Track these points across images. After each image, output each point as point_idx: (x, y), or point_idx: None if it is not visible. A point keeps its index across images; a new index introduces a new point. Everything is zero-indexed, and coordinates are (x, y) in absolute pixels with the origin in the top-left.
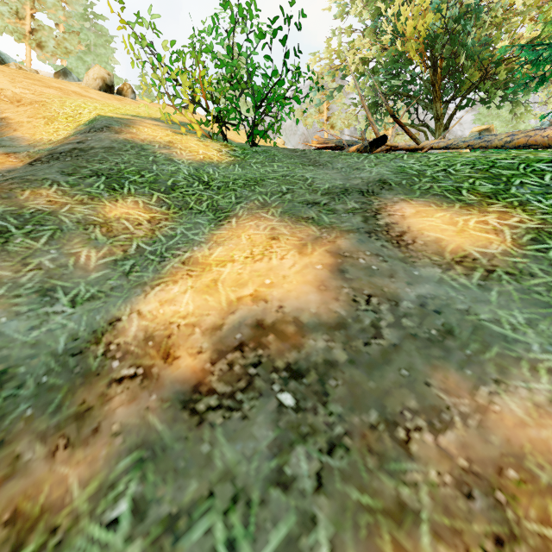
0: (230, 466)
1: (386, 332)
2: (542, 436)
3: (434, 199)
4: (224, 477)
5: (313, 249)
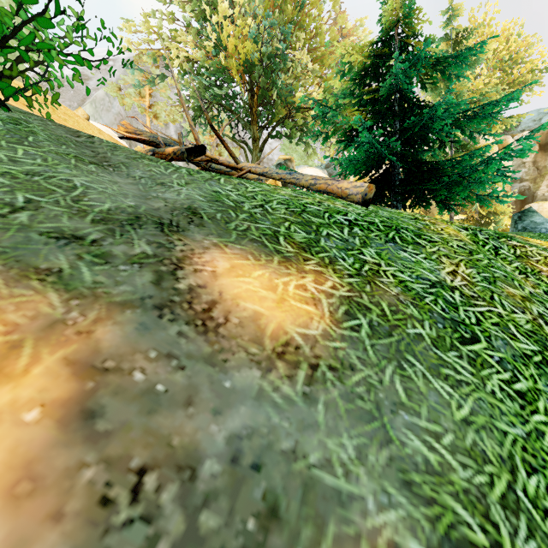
0: None
1: None
2: None
3: (252, 247)
4: None
5: (34, 358)
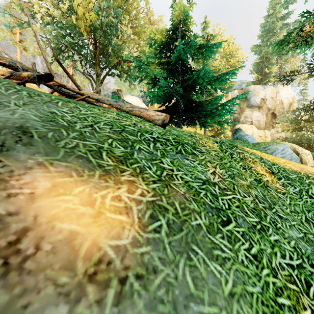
0: None
1: None
2: None
3: (77, 164)
4: None
5: None
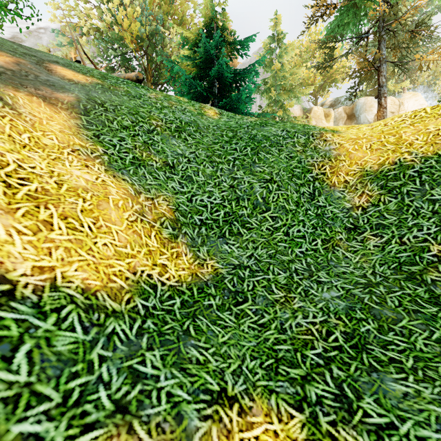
0: None
1: (30, 78)
2: (65, 98)
3: (73, 70)
4: None
5: (7, 57)
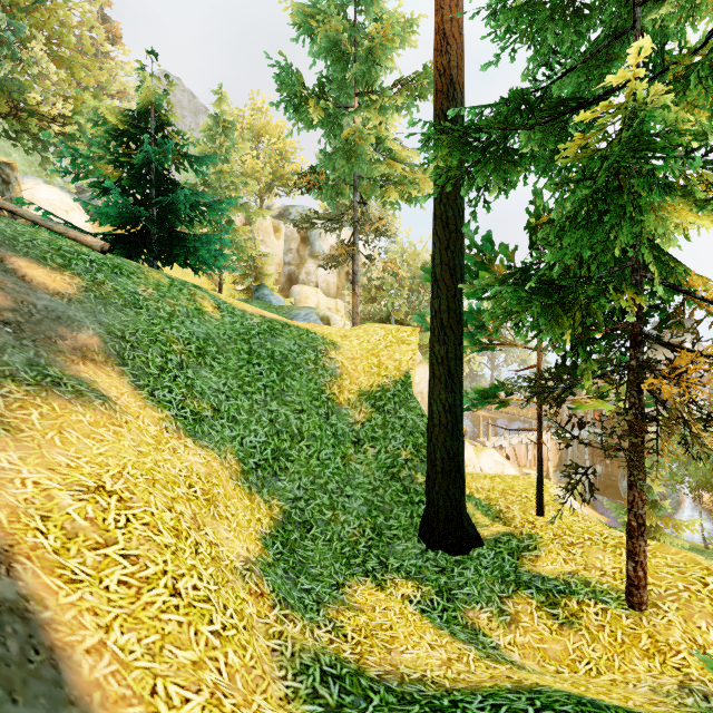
0: (5, 342)
1: (37, 315)
2: (92, 342)
3: (34, 261)
4: (6, 343)
5: None
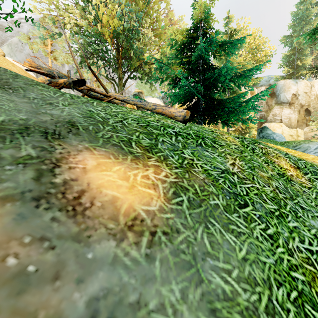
0: None
1: None
2: None
3: (113, 150)
4: None
5: None
